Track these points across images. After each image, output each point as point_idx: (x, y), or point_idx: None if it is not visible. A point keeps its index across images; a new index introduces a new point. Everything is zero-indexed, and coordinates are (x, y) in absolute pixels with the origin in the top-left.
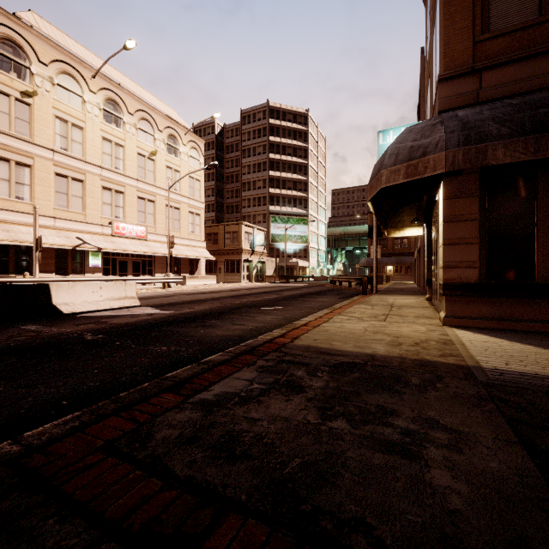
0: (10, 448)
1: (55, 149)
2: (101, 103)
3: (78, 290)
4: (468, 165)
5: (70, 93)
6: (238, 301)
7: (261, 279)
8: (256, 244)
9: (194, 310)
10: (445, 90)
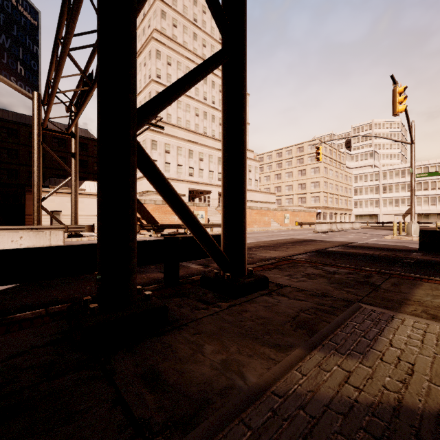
0: (295, 259)
1: None
2: None
3: None
4: None
5: None
6: None
7: None
8: None
9: None
10: None
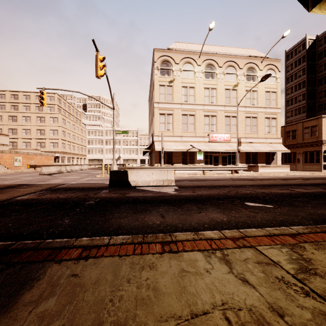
0: None
1: (181, 103)
2: (203, 69)
3: (140, 174)
4: None
5: (188, 72)
6: (250, 191)
7: None
8: None
9: (190, 193)
10: None
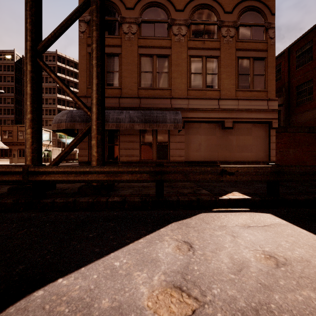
0: None
1: None
2: None
3: None
4: (71, 128)
5: None
6: None
7: (48, 161)
8: (43, 139)
9: None
10: None
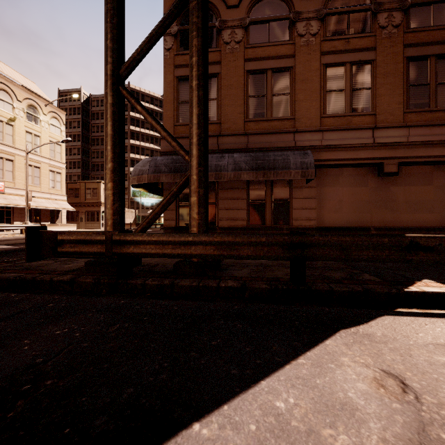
0: None
1: None
2: None
3: None
4: (155, 181)
5: None
6: None
7: None
8: None
9: None
10: (163, 143)
